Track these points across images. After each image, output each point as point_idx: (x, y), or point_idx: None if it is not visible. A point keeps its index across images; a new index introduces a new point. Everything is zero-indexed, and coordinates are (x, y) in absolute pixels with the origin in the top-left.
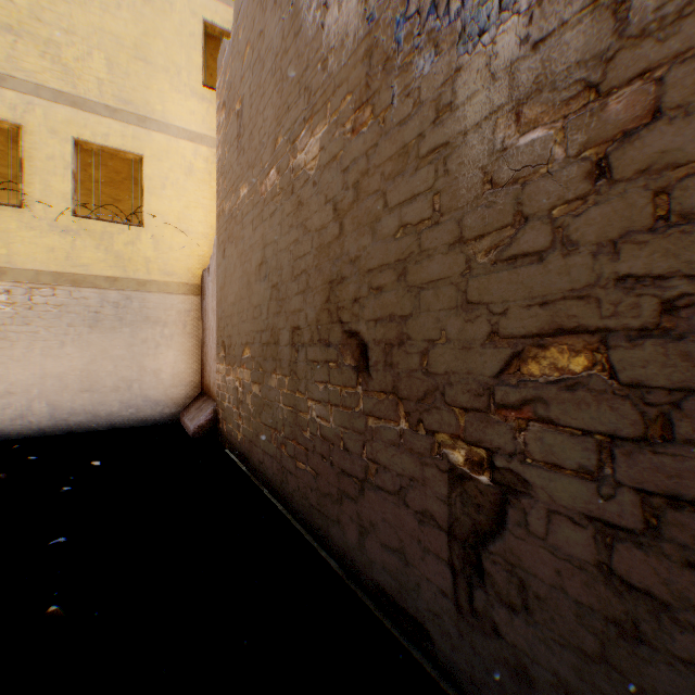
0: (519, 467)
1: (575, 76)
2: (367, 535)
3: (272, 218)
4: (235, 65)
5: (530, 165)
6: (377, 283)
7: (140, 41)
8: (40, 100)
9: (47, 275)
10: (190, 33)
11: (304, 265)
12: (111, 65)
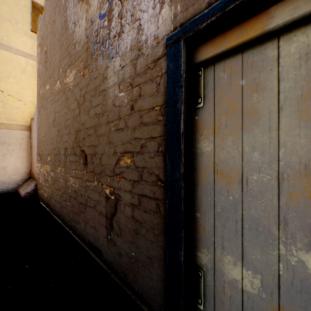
0: (119, 192)
1: (128, 80)
2: (87, 225)
3: (58, 101)
4: (44, 29)
5: (121, 102)
6: (89, 133)
7: None
8: None
9: None
10: (24, 5)
11: (69, 123)
12: None
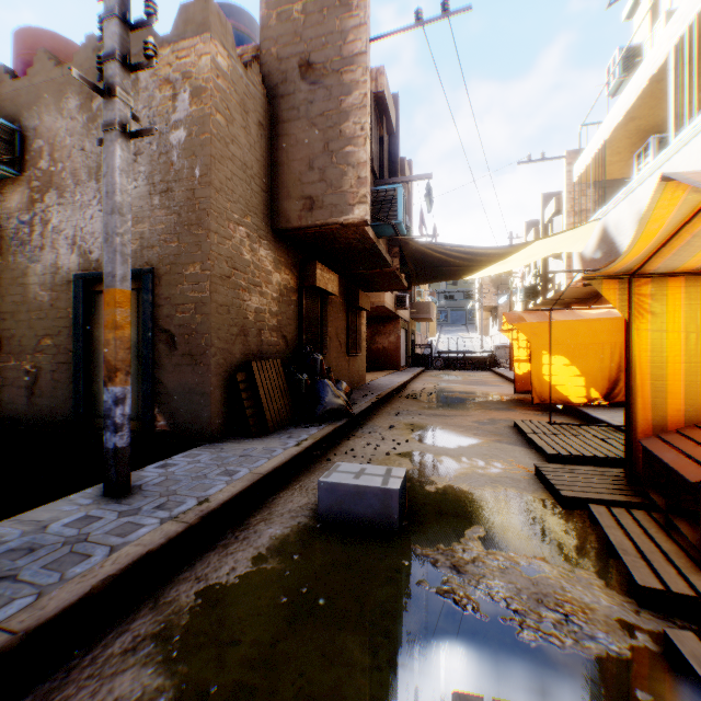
0: (43, 365)
1: (51, 285)
2: (2, 404)
3: None
4: None
5: (44, 299)
6: (6, 318)
7: None
8: None
9: None
10: None
11: None
12: None
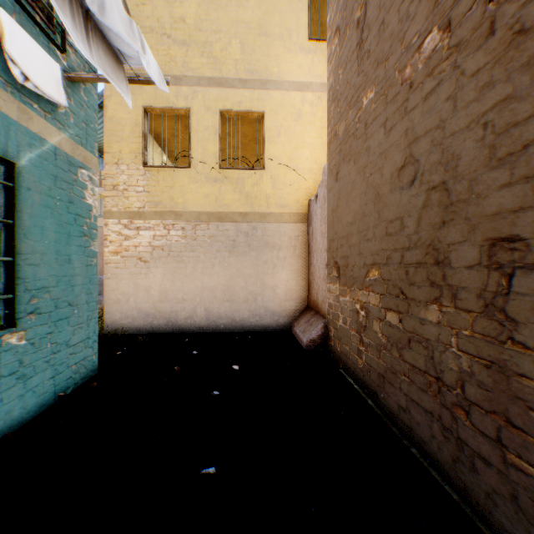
0: None
1: None
2: None
3: (427, 100)
4: None
5: None
6: None
7: (262, 20)
8: (200, 88)
9: (203, 215)
10: None
11: None
12: (242, 47)
